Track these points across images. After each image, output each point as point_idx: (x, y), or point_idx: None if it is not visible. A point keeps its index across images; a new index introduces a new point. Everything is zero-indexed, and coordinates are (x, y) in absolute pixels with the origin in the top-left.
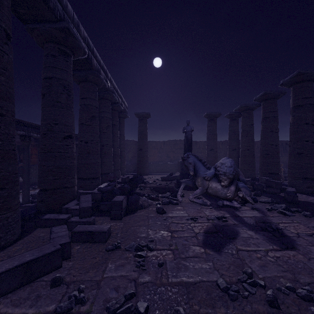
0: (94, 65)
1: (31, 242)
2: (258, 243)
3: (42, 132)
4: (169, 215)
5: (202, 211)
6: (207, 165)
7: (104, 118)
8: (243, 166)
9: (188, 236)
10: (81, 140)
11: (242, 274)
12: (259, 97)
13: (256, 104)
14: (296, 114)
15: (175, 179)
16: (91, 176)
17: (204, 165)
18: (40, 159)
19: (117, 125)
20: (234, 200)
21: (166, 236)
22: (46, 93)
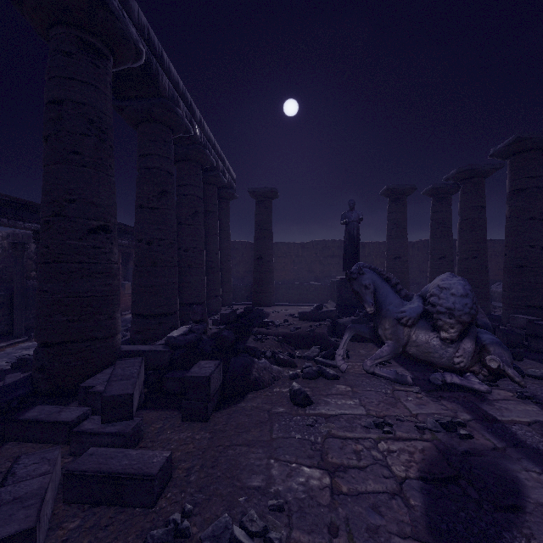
0: (165, 86)
1: None
2: None
3: (42, 218)
4: (321, 410)
5: (399, 401)
6: (402, 290)
7: (189, 197)
8: None
9: (378, 491)
10: (139, 239)
11: None
12: (504, 149)
13: (493, 164)
14: None
15: (329, 318)
16: (158, 311)
17: (396, 290)
18: (39, 277)
19: (214, 212)
20: (471, 372)
21: (318, 487)
22: (51, 134)
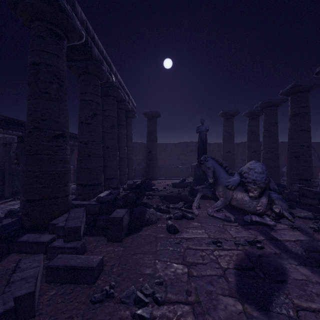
0: (95, 54)
1: None
2: None
3: (27, 130)
4: (183, 235)
5: (226, 230)
6: (229, 170)
7: (109, 117)
8: None
9: (212, 274)
10: (80, 141)
11: None
12: (287, 91)
13: (282, 99)
14: None
15: (189, 186)
16: (91, 182)
17: (225, 170)
18: (25, 163)
19: (123, 125)
20: (266, 215)
21: (181, 273)
22: (32, 82)
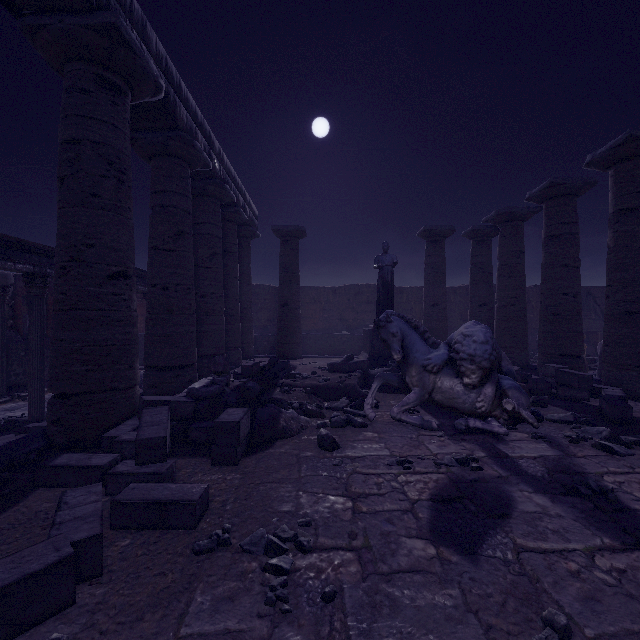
0: (183, 118)
1: (15, 526)
2: (565, 528)
3: (58, 263)
4: (347, 453)
5: (423, 444)
6: (430, 338)
7: (206, 237)
8: (501, 340)
9: (393, 509)
10: (153, 284)
11: (541, 625)
12: (539, 193)
13: (531, 208)
14: (621, 227)
15: (360, 369)
16: (174, 363)
17: (424, 338)
18: (55, 325)
19: (234, 252)
20: (492, 417)
21: (341, 509)
22: (68, 175)
